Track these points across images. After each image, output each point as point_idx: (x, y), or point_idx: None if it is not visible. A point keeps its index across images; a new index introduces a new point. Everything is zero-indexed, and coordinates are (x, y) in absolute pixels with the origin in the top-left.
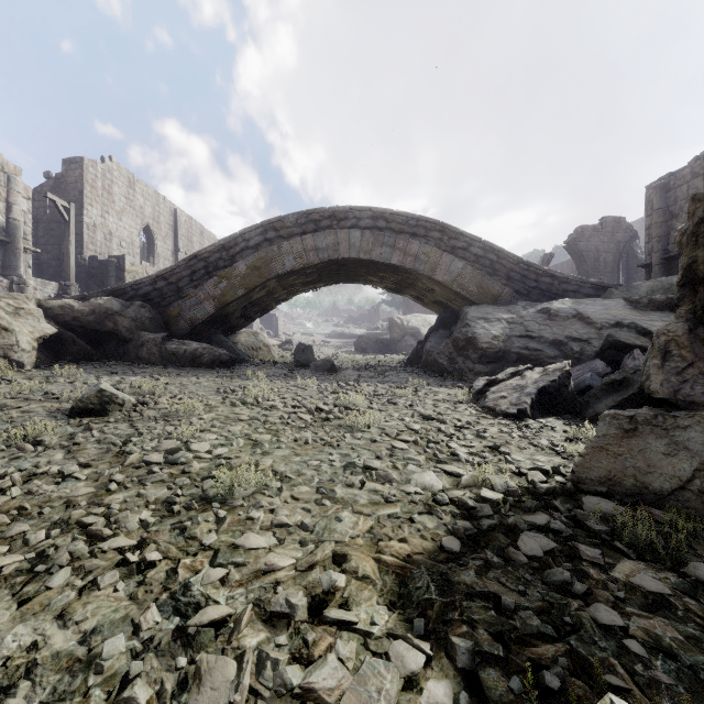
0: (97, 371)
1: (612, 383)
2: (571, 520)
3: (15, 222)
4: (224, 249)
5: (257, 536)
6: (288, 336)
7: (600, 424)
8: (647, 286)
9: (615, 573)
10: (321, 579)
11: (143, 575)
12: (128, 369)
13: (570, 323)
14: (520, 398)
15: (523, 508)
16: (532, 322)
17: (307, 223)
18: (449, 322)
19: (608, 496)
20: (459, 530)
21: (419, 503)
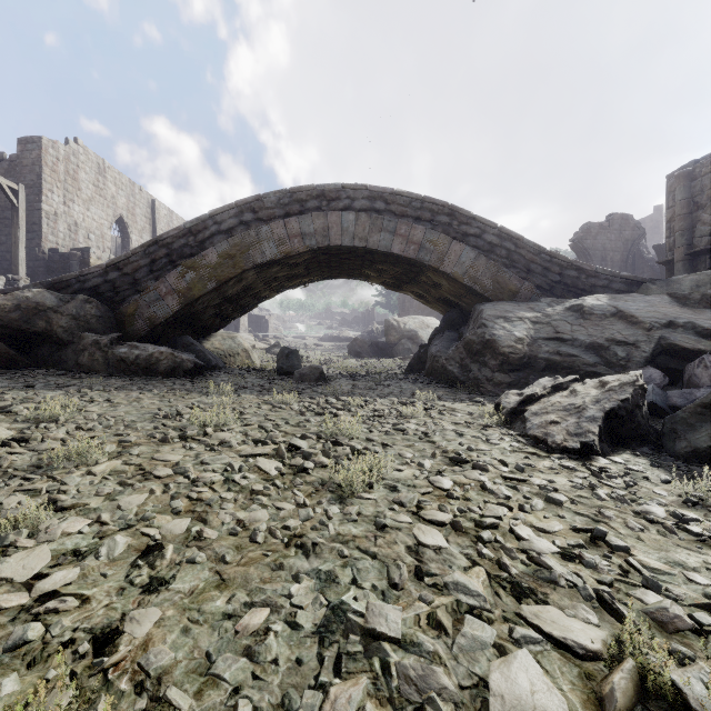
0: (9, 383)
1: None
2: None
3: None
4: (191, 233)
5: None
6: (279, 339)
7: None
8: (691, 280)
9: None
10: None
11: None
12: (56, 379)
13: (609, 323)
14: (581, 425)
15: None
16: (562, 322)
17: (291, 204)
18: (456, 323)
19: None
20: None
21: None
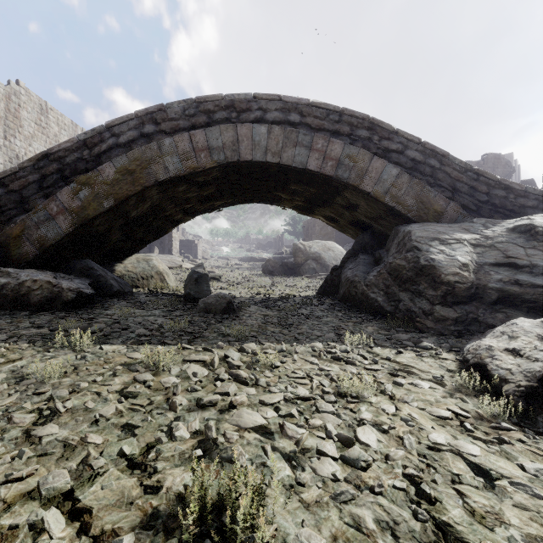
0: None
1: None
2: None
3: None
4: (86, 146)
5: None
6: (206, 259)
7: None
8: None
9: None
10: None
11: None
12: None
13: None
14: None
15: None
16: (511, 245)
17: (197, 115)
18: (370, 246)
19: None
20: None
21: None
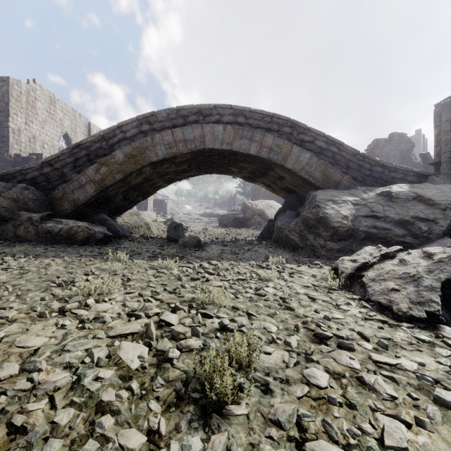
0: None
1: None
2: None
3: None
4: (104, 139)
5: None
6: (173, 215)
7: None
8: None
9: None
10: None
11: None
12: None
13: (412, 205)
14: (422, 294)
15: None
16: (376, 204)
17: (177, 118)
18: (294, 205)
19: None
20: None
21: None
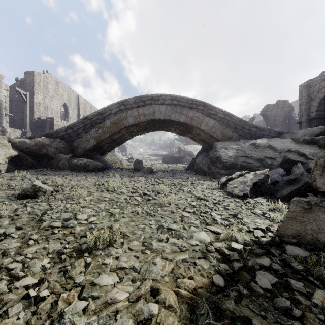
0: (37, 173)
1: (289, 180)
2: (282, 261)
3: (0, 101)
4: (100, 114)
5: (107, 276)
6: (131, 155)
7: (291, 204)
8: (301, 132)
9: (314, 299)
10: (143, 310)
11: (37, 306)
12: (52, 172)
13: (266, 150)
14: (244, 188)
15: (254, 254)
16: (248, 150)
17: (140, 102)
18: (207, 149)
19: (298, 245)
20: (222, 271)
21: (198, 251)
